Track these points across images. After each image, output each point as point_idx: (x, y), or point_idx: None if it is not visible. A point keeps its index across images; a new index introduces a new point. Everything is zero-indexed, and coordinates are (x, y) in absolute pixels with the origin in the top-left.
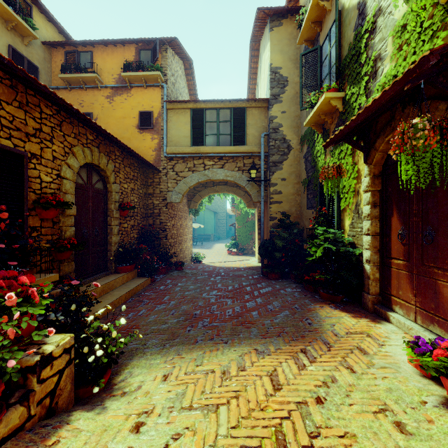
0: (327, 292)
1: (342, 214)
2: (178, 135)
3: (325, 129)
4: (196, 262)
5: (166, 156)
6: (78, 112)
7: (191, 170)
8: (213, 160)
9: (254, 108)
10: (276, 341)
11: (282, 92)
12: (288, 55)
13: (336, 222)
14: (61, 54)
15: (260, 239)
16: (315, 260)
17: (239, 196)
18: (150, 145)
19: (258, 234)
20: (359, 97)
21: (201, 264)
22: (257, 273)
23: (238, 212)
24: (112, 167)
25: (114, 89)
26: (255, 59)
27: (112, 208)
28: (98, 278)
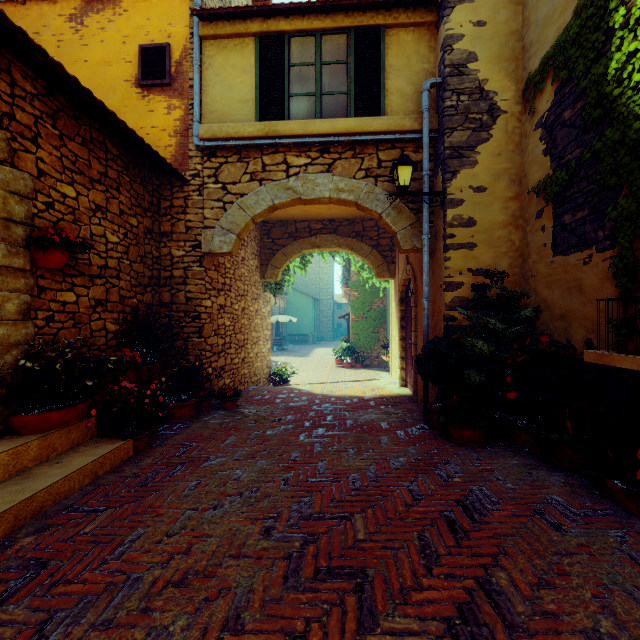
0: None
1: None
2: (228, 98)
3: None
4: (278, 383)
5: (198, 145)
6: None
7: (257, 178)
8: (306, 155)
9: (403, 28)
10: None
11: None
12: None
13: None
14: None
15: (405, 339)
16: None
17: (361, 255)
18: (163, 124)
19: (400, 328)
20: None
21: (285, 387)
22: (413, 417)
23: (354, 294)
24: None
25: None
26: None
27: None
28: None
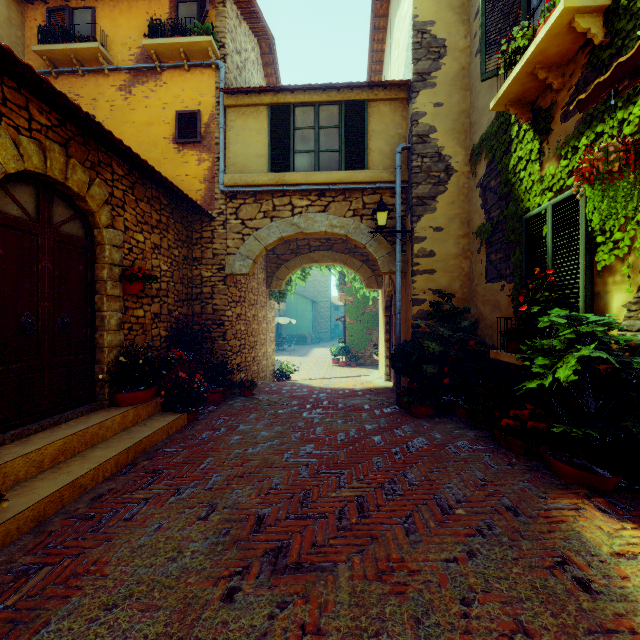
0: (570, 461)
1: (599, 281)
2: (246, 153)
3: (541, 108)
4: (281, 379)
5: (223, 190)
6: None
7: (268, 216)
8: (307, 198)
9: (382, 101)
10: None
11: (435, 68)
12: None
13: (582, 299)
14: (42, 15)
15: (389, 341)
16: (539, 385)
17: (353, 268)
18: (195, 173)
19: (386, 331)
20: None
21: (288, 382)
22: (389, 402)
23: (349, 298)
24: (103, 194)
25: (132, 73)
26: (381, 34)
27: (104, 276)
28: (65, 421)
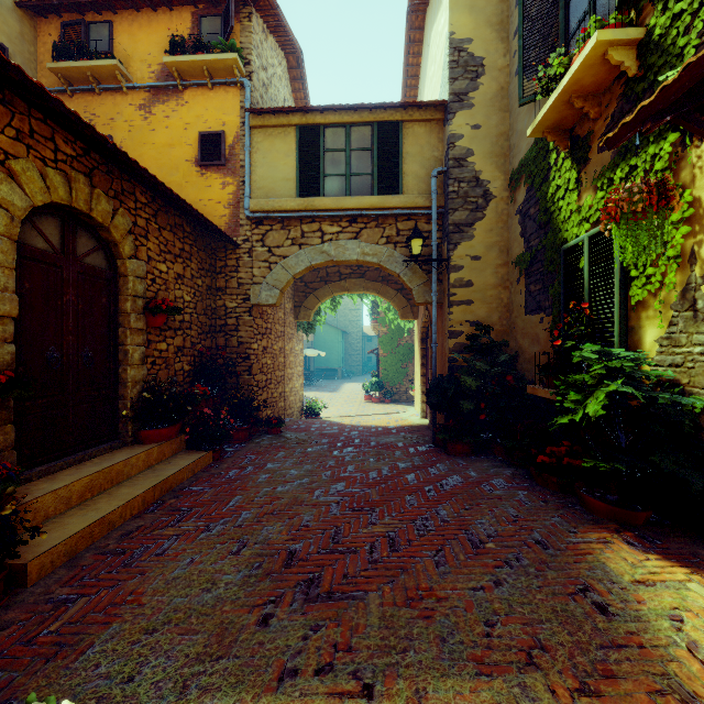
0: (602, 497)
1: (634, 316)
2: (273, 177)
3: (579, 136)
4: (310, 416)
5: (249, 216)
6: (1, 58)
7: (297, 243)
8: (338, 224)
9: (417, 122)
10: (528, 698)
11: (473, 88)
12: (484, 15)
13: (617, 334)
14: (56, 29)
15: (425, 375)
16: (572, 421)
17: (387, 298)
18: (219, 197)
19: (422, 365)
20: (700, 16)
21: (318, 419)
22: (424, 440)
23: (383, 329)
24: (126, 224)
25: (152, 91)
26: (416, 47)
27: (127, 309)
28: (89, 458)
